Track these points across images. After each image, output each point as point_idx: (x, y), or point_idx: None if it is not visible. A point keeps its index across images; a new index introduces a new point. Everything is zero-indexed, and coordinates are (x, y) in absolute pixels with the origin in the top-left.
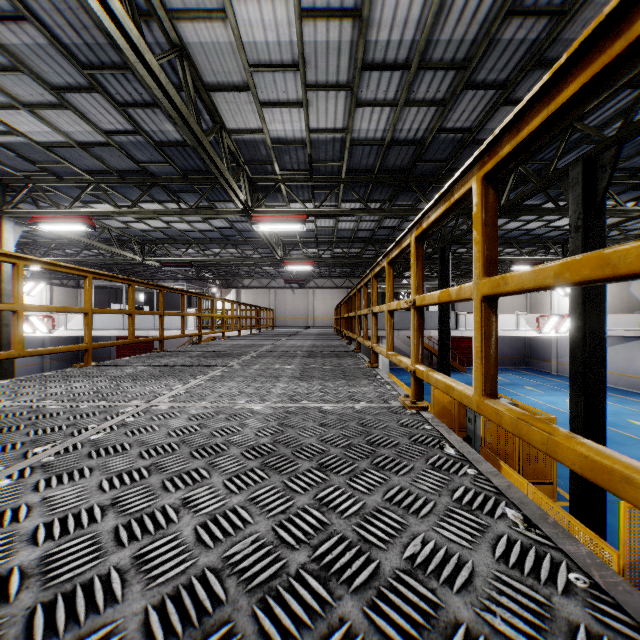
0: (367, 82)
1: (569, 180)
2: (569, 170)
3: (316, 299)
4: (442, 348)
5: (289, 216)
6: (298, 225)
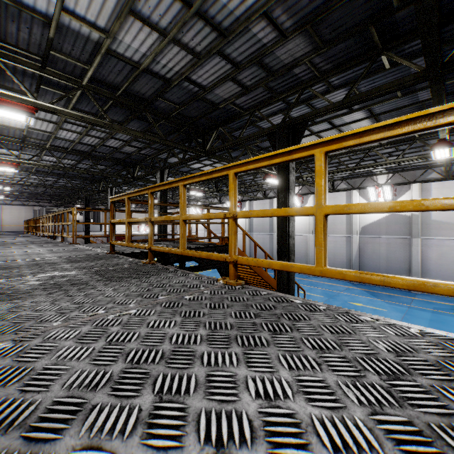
0: (43, 161)
1: (109, 191)
2: (109, 189)
3: (5, 212)
4: (86, 238)
5: (4, 183)
6: (9, 188)
